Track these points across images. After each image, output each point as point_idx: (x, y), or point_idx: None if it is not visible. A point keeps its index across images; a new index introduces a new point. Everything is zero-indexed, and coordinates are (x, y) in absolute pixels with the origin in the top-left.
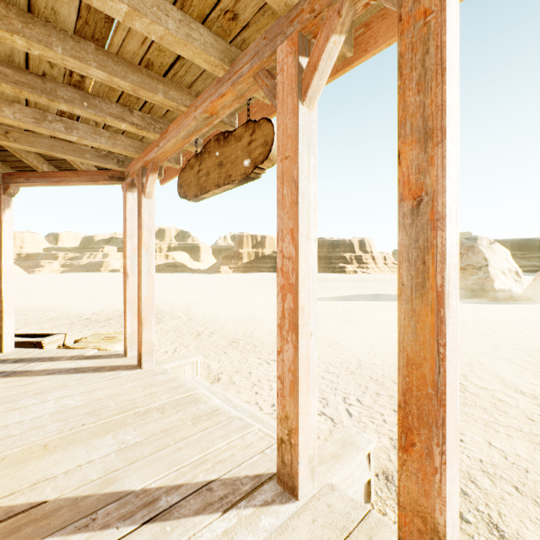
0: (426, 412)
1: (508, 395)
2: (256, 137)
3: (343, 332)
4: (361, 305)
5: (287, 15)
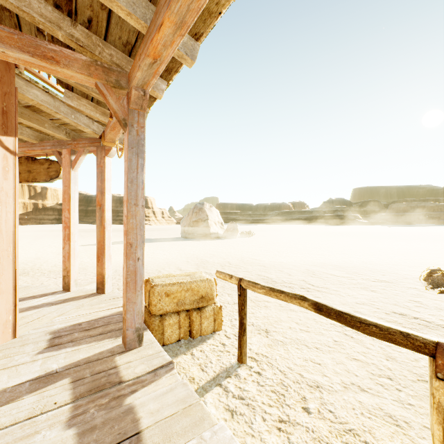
0: (102, 252)
1: (175, 271)
2: (52, 167)
3: (113, 260)
4: None
5: (67, 141)
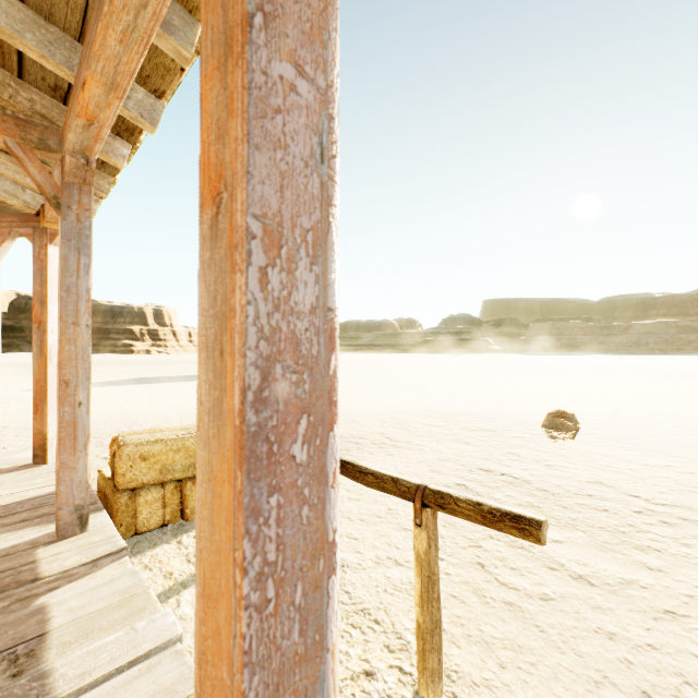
0: (43, 397)
1: None
2: None
3: None
4: (126, 389)
5: None
